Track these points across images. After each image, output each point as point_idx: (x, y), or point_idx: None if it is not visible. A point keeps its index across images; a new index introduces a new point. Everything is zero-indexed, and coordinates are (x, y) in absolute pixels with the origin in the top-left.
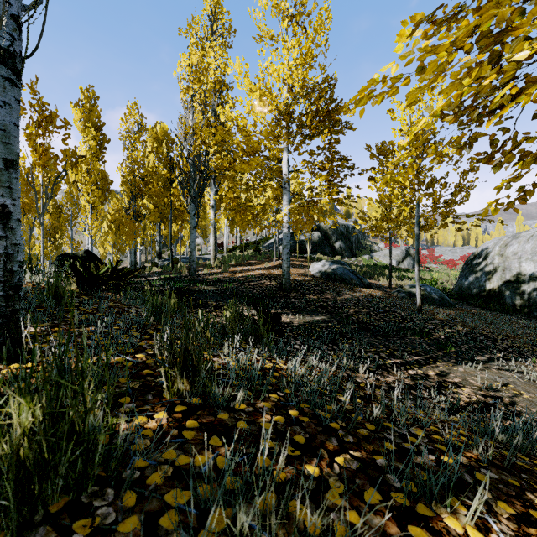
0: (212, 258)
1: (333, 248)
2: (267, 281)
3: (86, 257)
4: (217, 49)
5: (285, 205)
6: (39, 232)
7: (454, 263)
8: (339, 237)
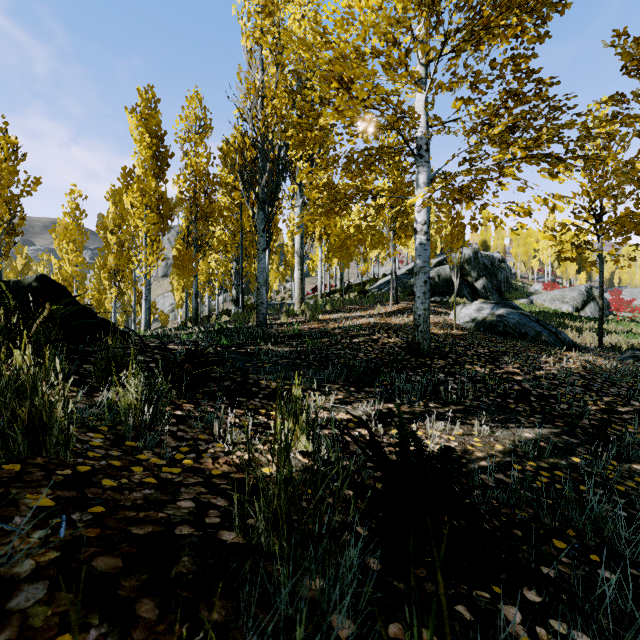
0: (297, 301)
1: (473, 289)
2: (382, 336)
3: (36, 287)
4: None
5: (421, 189)
6: (102, 276)
7: None
8: (481, 272)
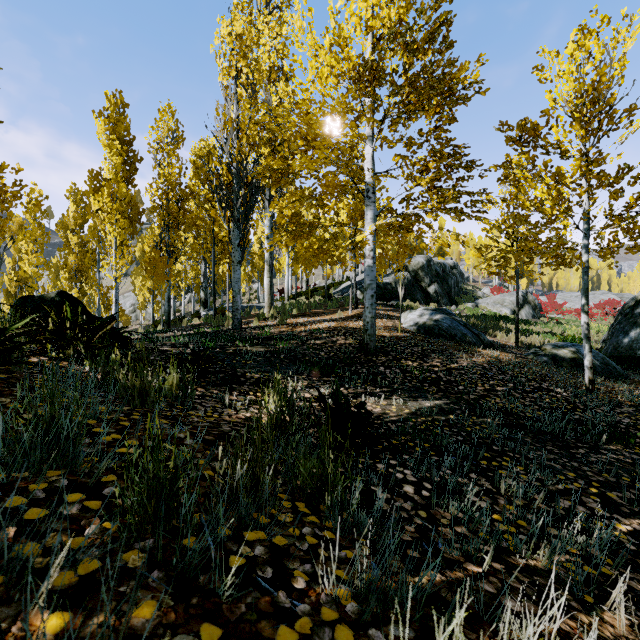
0: (267, 305)
1: (426, 294)
2: (340, 338)
3: (58, 301)
4: (274, 27)
5: (369, 223)
6: (62, 276)
7: None
8: (434, 278)
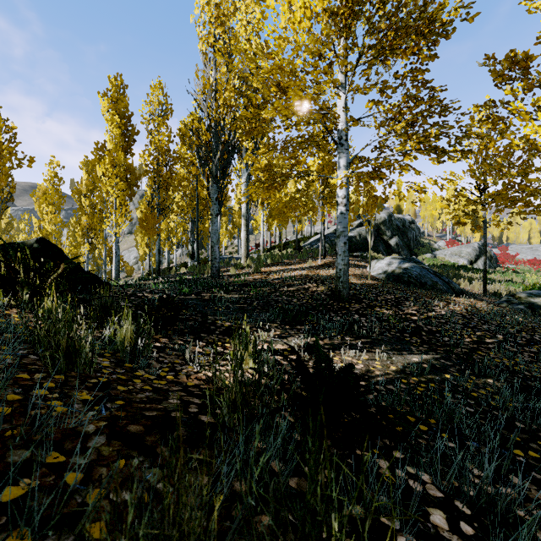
0: (244, 256)
1: (388, 246)
2: (312, 285)
3: (37, 248)
4: (250, 5)
5: (341, 170)
6: (77, 233)
7: (540, 264)
8: (395, 232)
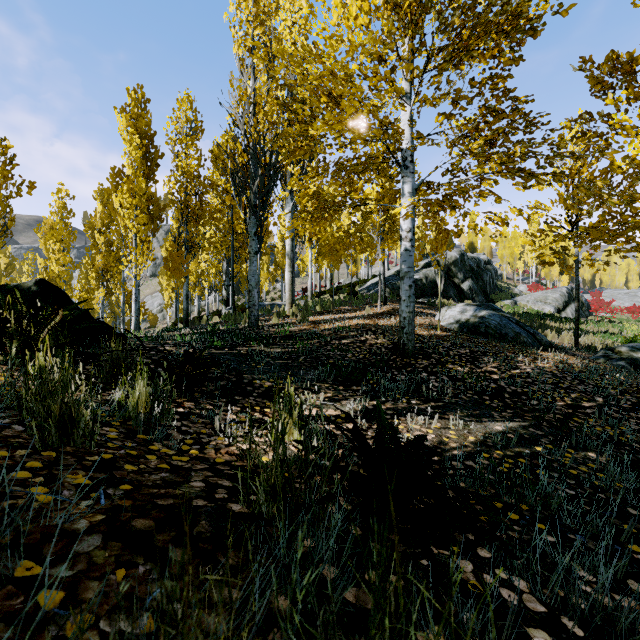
0: (288, 302)
1: (459, 290)
2: (370, 337)
3: (36, 291)
4: (295, 2)
5: (406, 198)
6: (90, 276)
7: None
8: (468, 274)
